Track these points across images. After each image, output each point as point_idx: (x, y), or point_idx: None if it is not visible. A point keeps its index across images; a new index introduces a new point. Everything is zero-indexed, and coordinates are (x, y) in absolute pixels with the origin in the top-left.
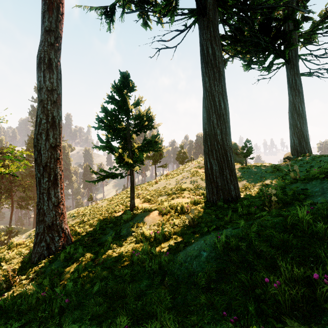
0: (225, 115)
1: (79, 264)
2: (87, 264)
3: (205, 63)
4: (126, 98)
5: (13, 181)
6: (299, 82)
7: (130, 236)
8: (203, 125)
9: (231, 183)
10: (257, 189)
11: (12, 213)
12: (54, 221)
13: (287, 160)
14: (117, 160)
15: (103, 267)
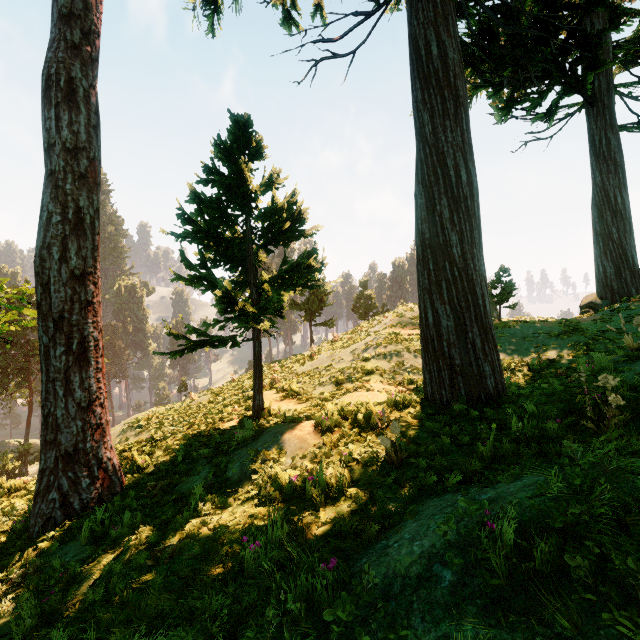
0: (471, 199)
1: (119, 555)
2: (134, 560)
3: (423, 79)
4: (243, 170)
5: (31, 352)
6: (616, 144)
7: (248, 481)
8: (418, 225)
9: (485, 360)
10: (531, 371)
11: (30, 416)
12: (80, 442)
13: (589, 310)
14: (220, 305)
15: (169, 574)
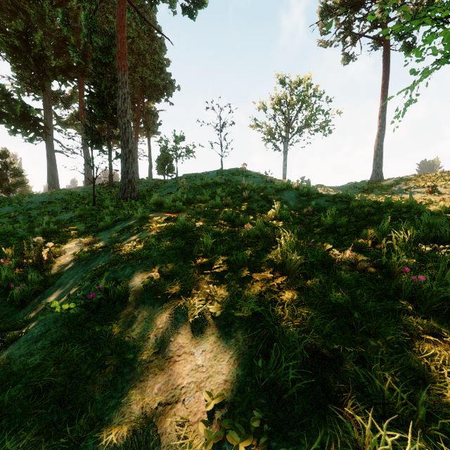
0: (56, 177)
1: None
2: None
3: (48, 158)
4: (7, 162)
5: None
6: None
7: None
8: (47, 179)
9: None
10: None
11: None
12: None
13: None
14: (4, 188)
15: None
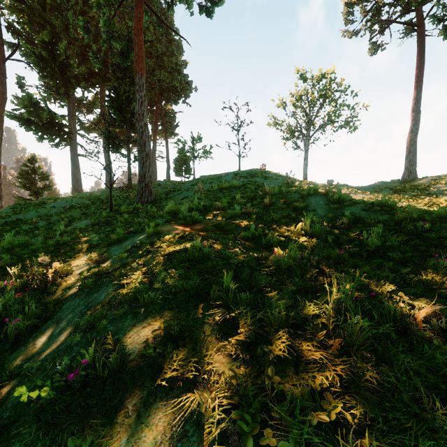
0: (79, 180)
1: None
2: None
3: (72, 162)
4: (36, 167)
5: None
6: None
7: None
8: (72, 182)
9: None
10: None
11: None
12: None
13: None
14: (33, 192)
15: None
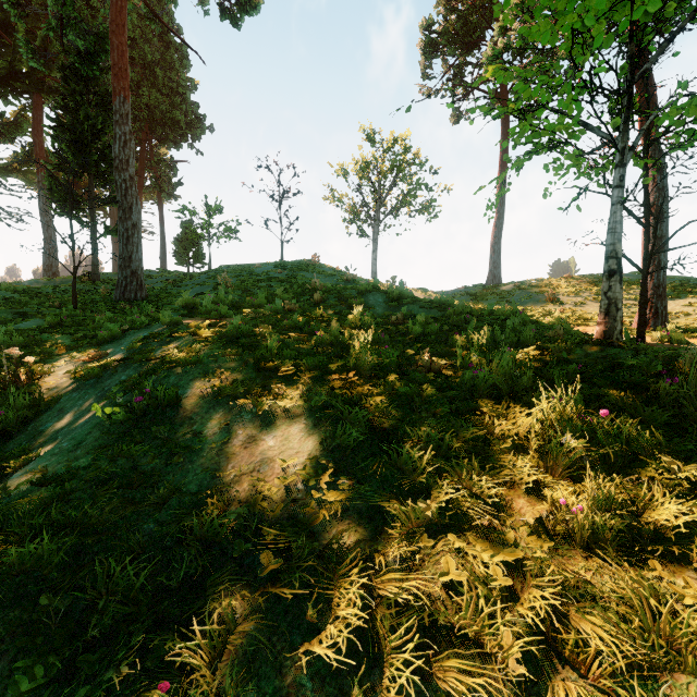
0: None
1: None
2: None
3: None
4: None
5: None
6: None
7: None
8: None
9: None
10: None
11: None
12: None
13: None
14: None
15: None
